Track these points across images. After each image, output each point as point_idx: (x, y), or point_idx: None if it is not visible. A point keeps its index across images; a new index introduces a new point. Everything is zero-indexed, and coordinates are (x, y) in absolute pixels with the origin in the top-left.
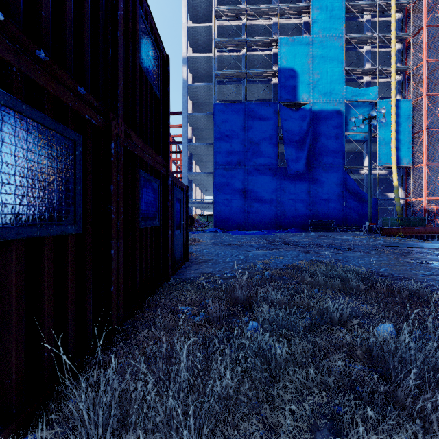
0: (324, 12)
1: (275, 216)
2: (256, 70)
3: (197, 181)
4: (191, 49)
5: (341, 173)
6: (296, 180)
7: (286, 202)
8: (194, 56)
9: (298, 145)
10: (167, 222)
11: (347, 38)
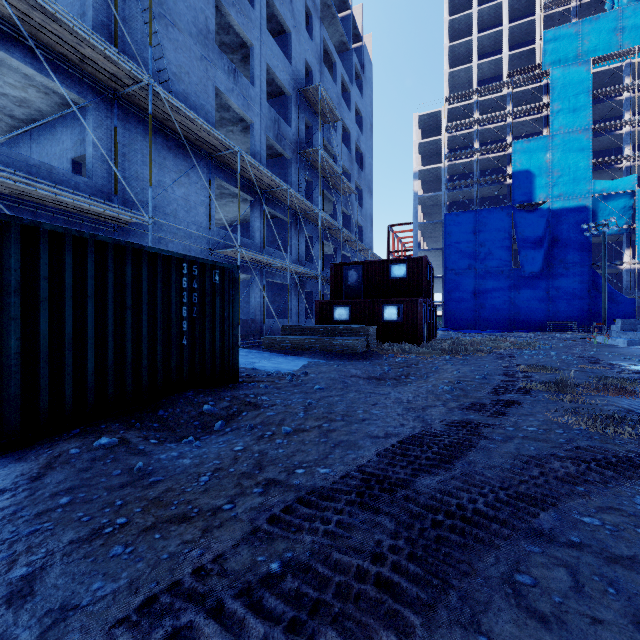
0: (565, 107)
1: (508, 317)
2: (488, 177)
3: None
4: (420, 156)
5: (587, 271)
6: (532, 281)
7: (520, 303)
8: (424, 169)
9: (534, 246)
10: (433, 321)
11: (596, 127)
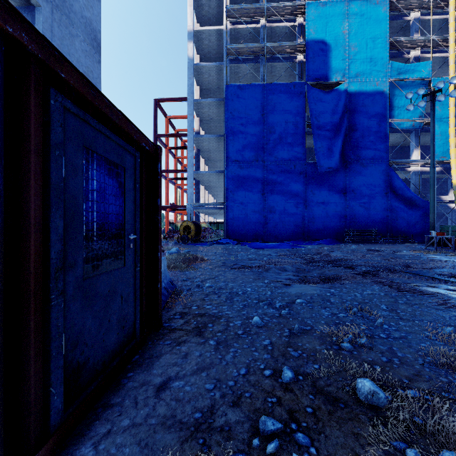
0: None
1: (301, 224)
2: (278, 44)
3: (206, 182)
4: (199, 25)
5: (384, 169)
6: (328, 179)
7: (315, 206)
8: (202, 30)
9: (331, 135)
10: None
11: (392, 2)
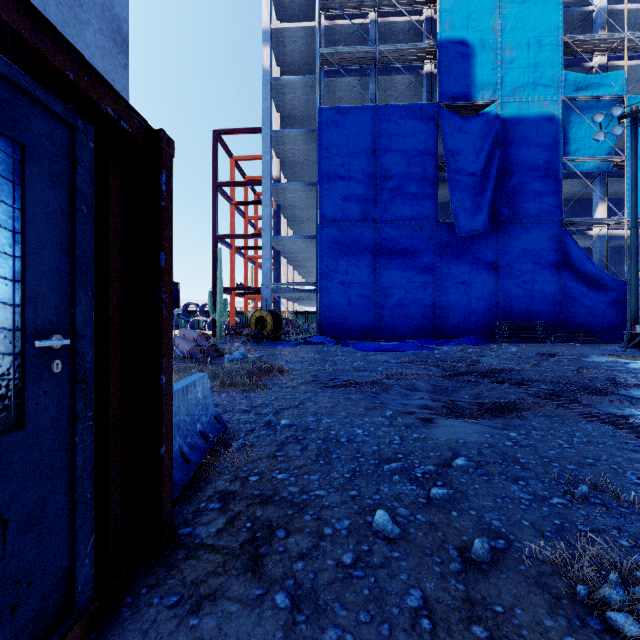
0: None
1: (431, 313)
2: (397, 47)
3: (290, 253)
4: (279, 23)
5: (555, 233)
6: (471, 247)
7: (452, 288)
8: (283, 28)
9: (475, 181)
10: None
11: None
